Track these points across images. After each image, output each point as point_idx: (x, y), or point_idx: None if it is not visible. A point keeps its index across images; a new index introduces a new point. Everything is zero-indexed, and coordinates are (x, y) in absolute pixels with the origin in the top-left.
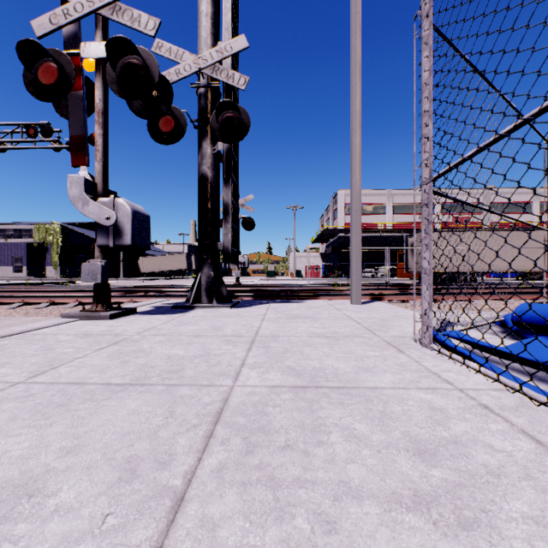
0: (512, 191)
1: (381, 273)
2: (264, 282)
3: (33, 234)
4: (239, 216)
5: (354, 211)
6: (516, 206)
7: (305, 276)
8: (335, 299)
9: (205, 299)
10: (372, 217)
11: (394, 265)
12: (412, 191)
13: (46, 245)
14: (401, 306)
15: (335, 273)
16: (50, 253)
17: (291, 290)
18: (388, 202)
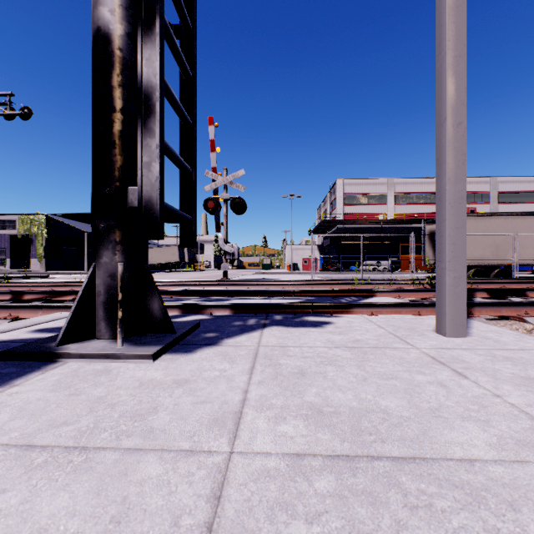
0: (521, 179)
1: (383, 266)
2: (258, 276)
3: (17, 225)
4: (227, 196)
5: (449, 127)
6: (525, 196)
7: (301, 270)
8: (381, 313)
9: (103, 328)
10: (373, 207)
11: (395, 257)
12: (414, 180)
13: (31, 236)
14: (519, 330)
15: (334, 266)
16: (35, 245)
17: (296, 292)
18: (389, 191)
